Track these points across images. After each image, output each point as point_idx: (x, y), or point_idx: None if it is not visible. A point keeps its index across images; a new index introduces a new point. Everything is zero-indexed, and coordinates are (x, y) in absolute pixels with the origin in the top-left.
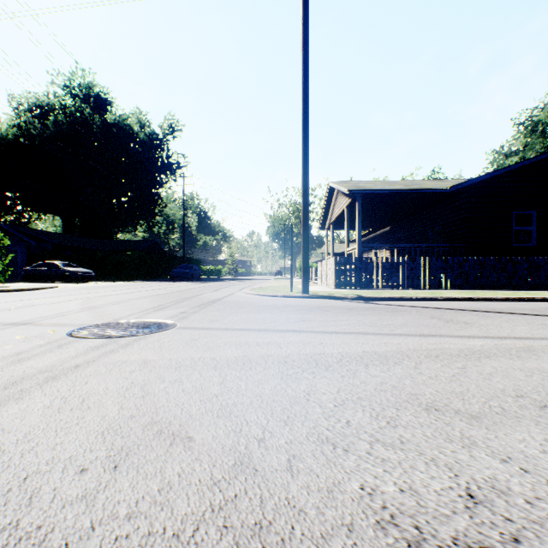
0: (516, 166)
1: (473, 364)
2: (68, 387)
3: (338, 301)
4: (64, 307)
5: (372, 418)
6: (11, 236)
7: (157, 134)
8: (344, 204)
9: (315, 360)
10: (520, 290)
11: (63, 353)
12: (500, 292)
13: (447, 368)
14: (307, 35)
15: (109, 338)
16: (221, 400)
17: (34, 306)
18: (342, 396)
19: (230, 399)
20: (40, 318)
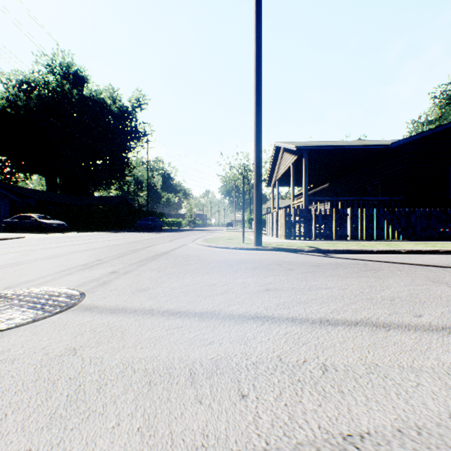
0: None
1: None
2: None
3: (296, 255)
4: None
5: None
6: None
7: (126, 107)
8: (290, 161)
9: None
10: None
11: None
12: None
13: None
14: None
15: None
16: None
17: None
18: None
19: None
20: None
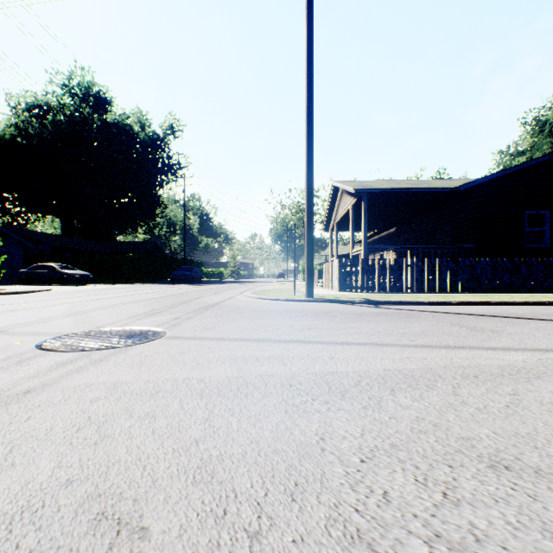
0: (529, 164)
1: (525, 388)
2: (1, 426)
3: (345, 306)
4: (48, 312)
5: (420, 485)
6: (7, 238)
7: (157, 135)
8: (349, 204)
9: (327, 383)
10: (535, 293)
11: (19, 371)
12: (516, 295)
13: (495, 394)
14: (312, 22)
15: (82, 351)
16: (202, 450)
17: (16, 311)
18: (369, 443)
19: (215, 448)
20: (15, 326)
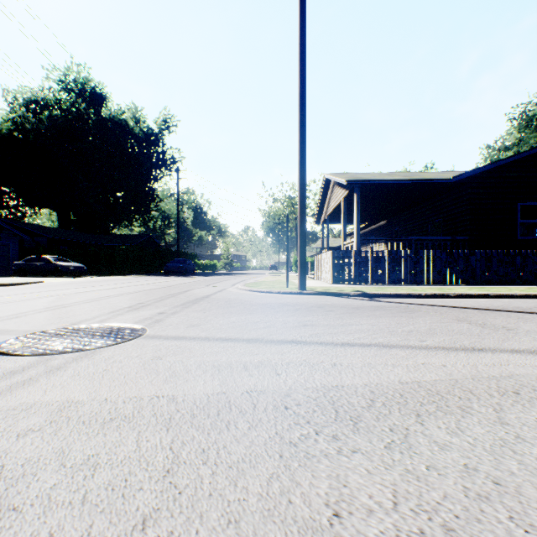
0: (522, 155)
1: None
2: None
3: (340, 299)
4: (27, 306)
5: None
6: (2, 230)
7: (152, 130)
8: (341, 196)
9: (332, 404)
10: (531, 286)
11: None
12: (513, 288)
13: None
14: (305, 7)
15: (42, 355)
16: None
17: None
18: (410, 525)
19: None
20: None
